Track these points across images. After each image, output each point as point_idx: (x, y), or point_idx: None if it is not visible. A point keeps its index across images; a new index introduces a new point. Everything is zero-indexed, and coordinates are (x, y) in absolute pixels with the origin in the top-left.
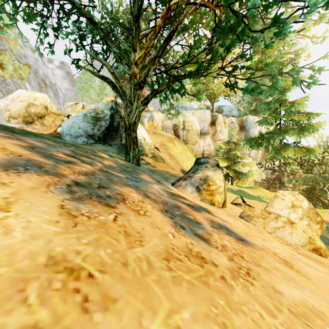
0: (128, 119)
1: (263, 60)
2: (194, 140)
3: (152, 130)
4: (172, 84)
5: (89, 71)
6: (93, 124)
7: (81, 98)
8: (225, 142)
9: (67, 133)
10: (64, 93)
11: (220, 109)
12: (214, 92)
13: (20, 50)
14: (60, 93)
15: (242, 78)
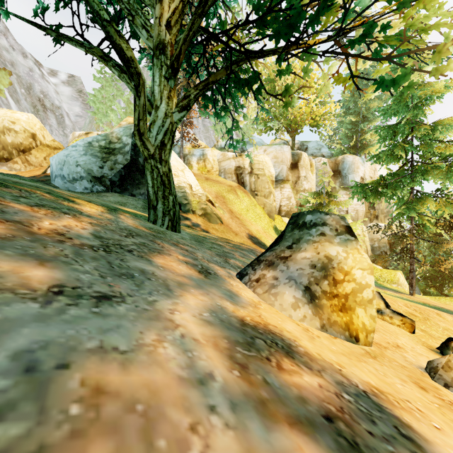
0: (149, 137)
1: (418, 20)
2: (266, 190)
3: (204, 175)
4: (237, 67)
5: (76, 47)
6: (102, 158)
7: (97, 126)
8: (314, 193)
9: (57, 174)
10: (73, 121)
11: (303, 146)
12: (295, 119)
13: (5, 54)
14: (68, 121)
15: (375, 58)
